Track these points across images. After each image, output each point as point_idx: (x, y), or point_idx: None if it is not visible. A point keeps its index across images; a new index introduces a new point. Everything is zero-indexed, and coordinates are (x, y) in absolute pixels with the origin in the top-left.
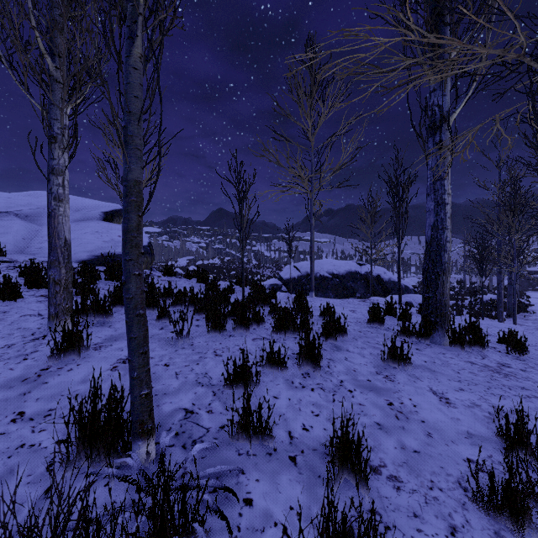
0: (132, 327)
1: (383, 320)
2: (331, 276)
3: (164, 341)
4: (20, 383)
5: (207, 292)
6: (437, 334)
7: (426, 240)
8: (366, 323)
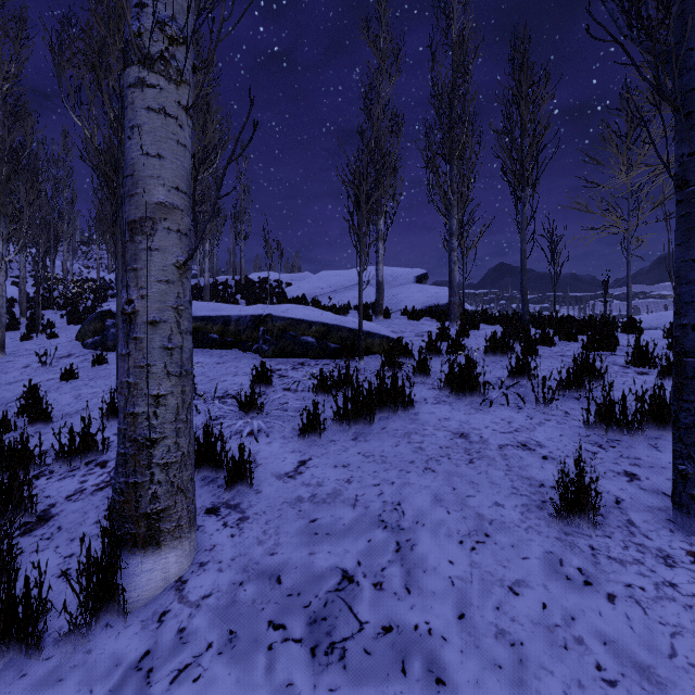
0: (524, 296)
1: None
2: None
3: None
4: None
5: None
6: None
7: None
8: None
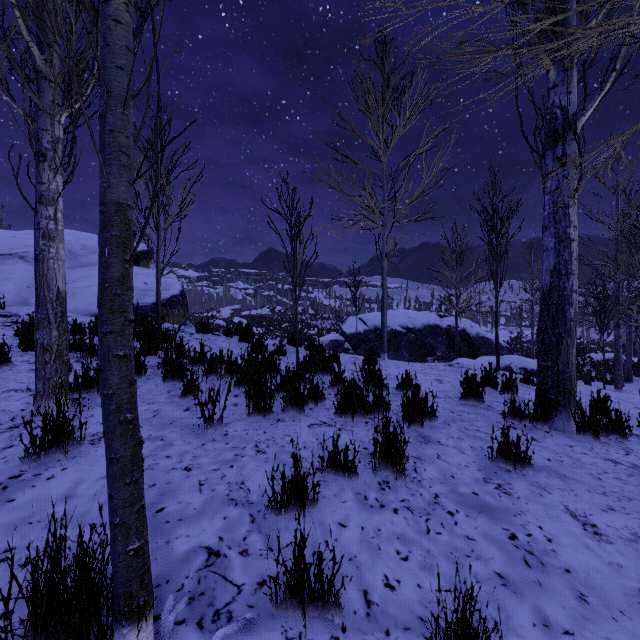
0: (112, 441)
1: (483, 396)
2: (405, 331)
3: (188, 429)
4: None
5: (249, 357)
6: (559, 418)
7: (543, 290)
8: (460, 399)
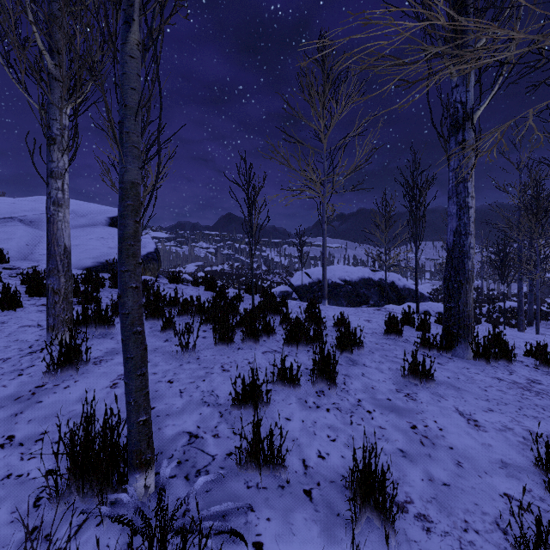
0: (128, 346)
1: (401, 331)
2: (343, 283)
3: (168, 355)
4: (12, 402)
5: (214, 301)
6: (460, 347)
7: (448, 247)
8: (383, 334)
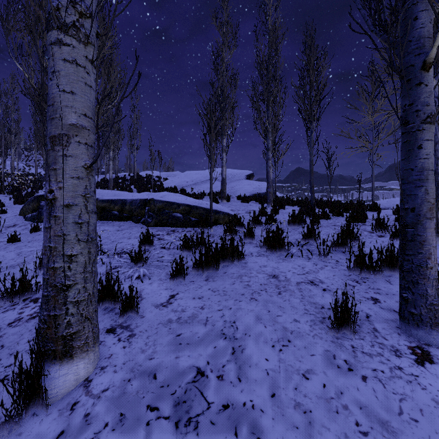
0: (311, 188)
1: None
2: None
3: None
4: None
5: None
6: None
7: None
8: None
